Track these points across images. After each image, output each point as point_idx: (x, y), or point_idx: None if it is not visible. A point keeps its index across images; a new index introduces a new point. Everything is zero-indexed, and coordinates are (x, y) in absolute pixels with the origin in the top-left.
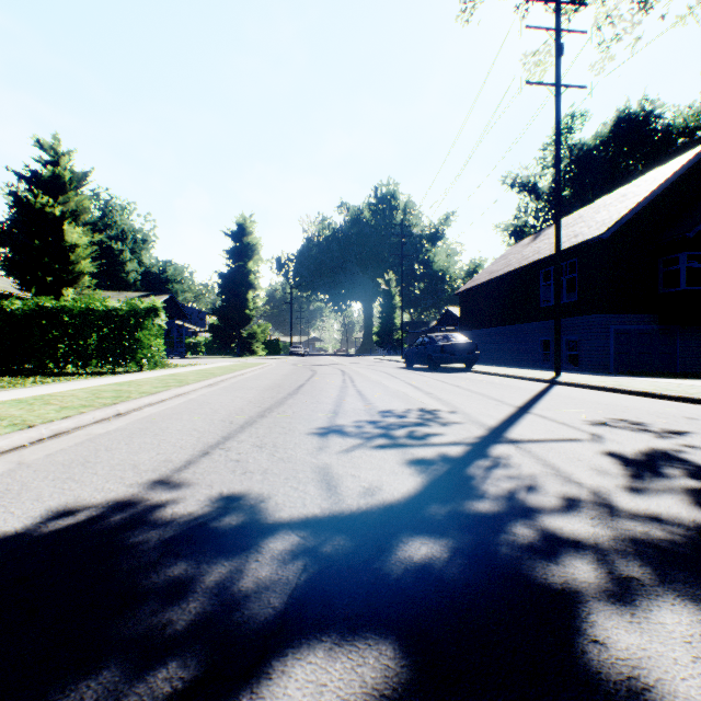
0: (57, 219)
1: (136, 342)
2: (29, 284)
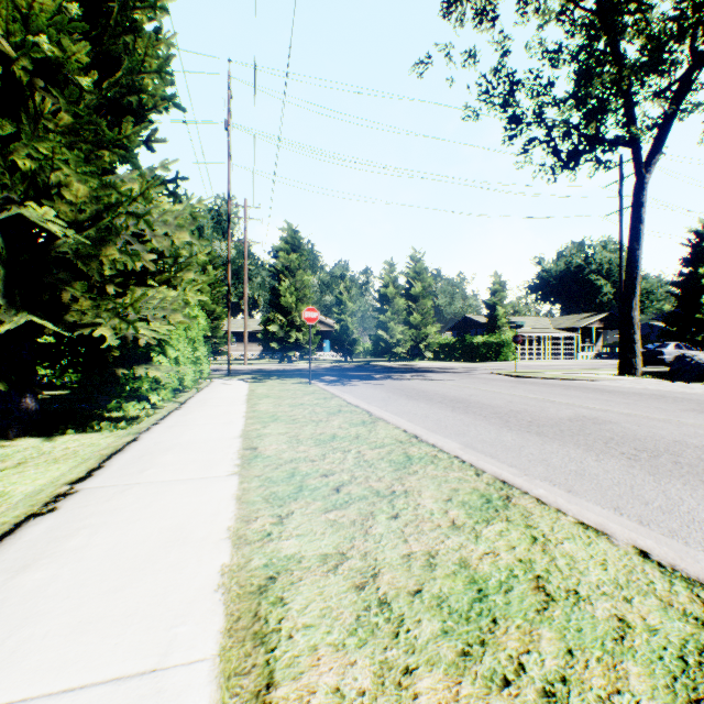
0: (493, 304)
1: (502, 351)
2: (488, 329)
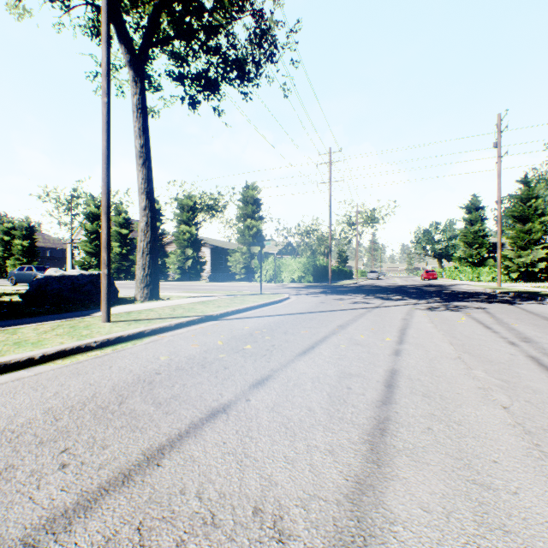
0: None
1: None
2: None
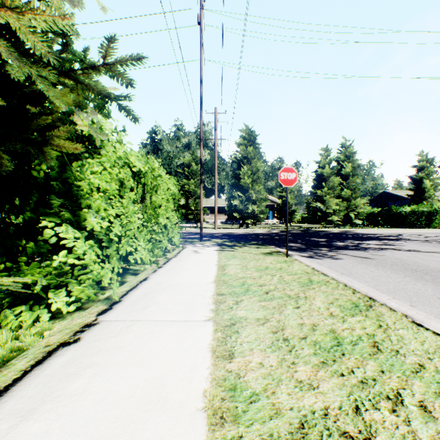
0: (420, 179)
1: (433, 219)
2: (413, 200)
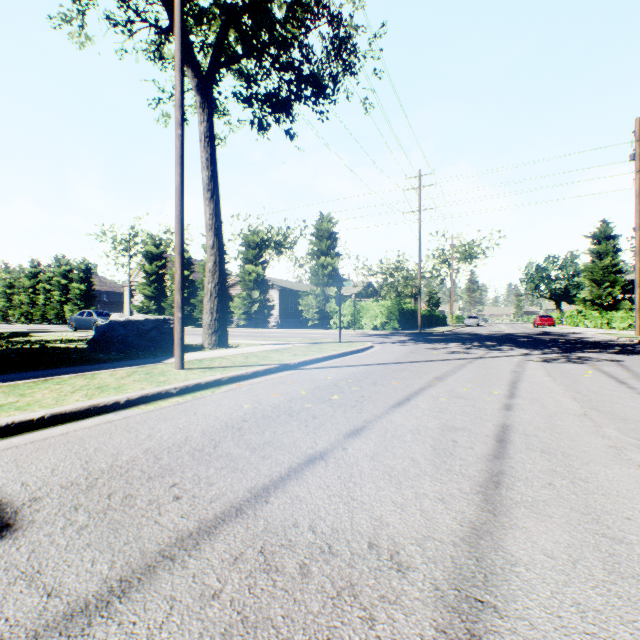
0: None
1: None
2: None
